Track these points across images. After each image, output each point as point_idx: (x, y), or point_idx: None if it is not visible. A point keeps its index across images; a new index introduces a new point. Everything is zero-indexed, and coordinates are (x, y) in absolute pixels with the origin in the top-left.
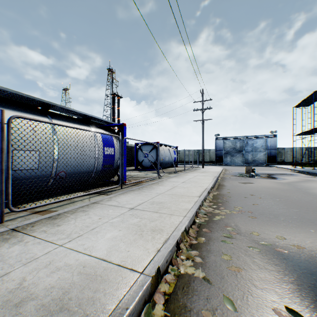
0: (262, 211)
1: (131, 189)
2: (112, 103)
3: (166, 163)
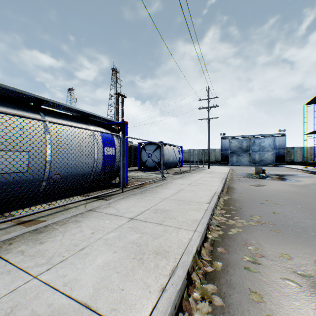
0: (285, 222)
1: (133, 193)
2: (116, 102)
3: (170, 163)
